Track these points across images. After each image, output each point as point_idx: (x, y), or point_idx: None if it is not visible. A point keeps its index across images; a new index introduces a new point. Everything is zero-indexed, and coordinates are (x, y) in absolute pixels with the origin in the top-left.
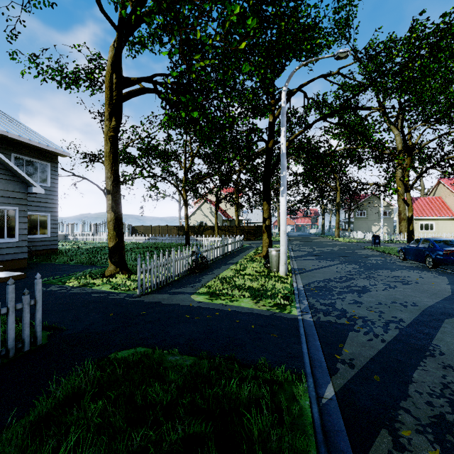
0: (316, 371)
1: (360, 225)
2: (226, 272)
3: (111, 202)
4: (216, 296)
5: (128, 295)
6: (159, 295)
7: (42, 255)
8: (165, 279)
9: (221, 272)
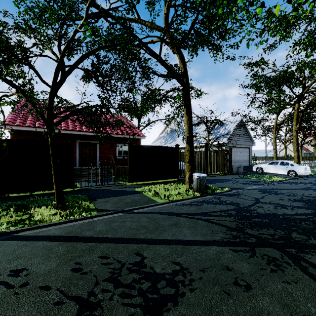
0: None
1: None
2: None
3: (275, 151)
4: None
5: None
6: None
7: None
8: None
9: None
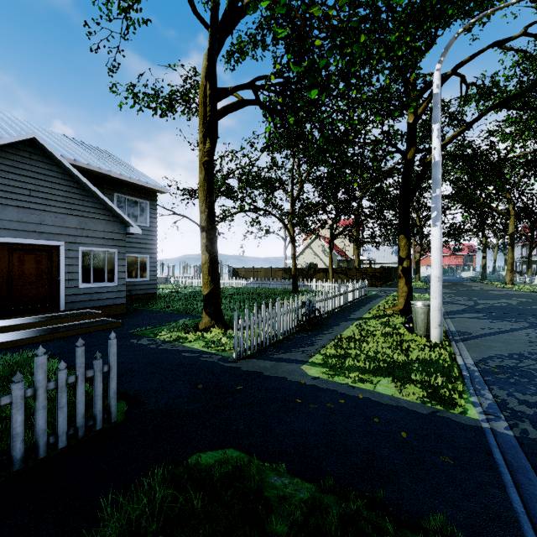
0: None
1: None
2: (348, 332)
3: (205, 241)
4: (337, 370)
5: (222, 358)
6: (260, 361)
7: (142, 299)
8: (268, 338)
9: (341, 332)
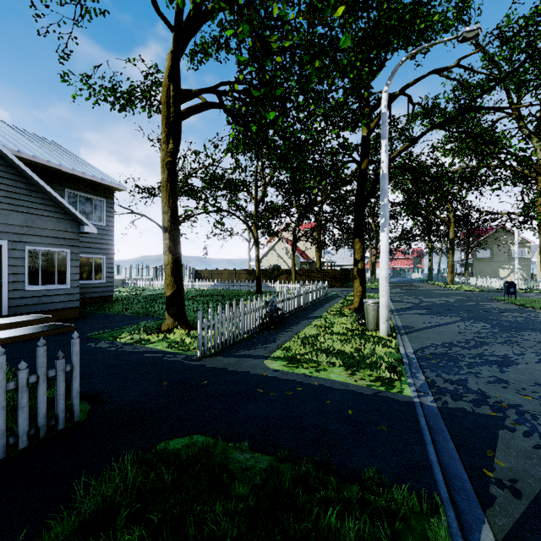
0: (456, 497)
1: (482, 268)
2: (308, 330)
3: (168, 242)
4: (296, 363)
5: (186, 357)
6: (224, 358)
7: (97, 302)
8: (232, 336)
9: (302, 329)
